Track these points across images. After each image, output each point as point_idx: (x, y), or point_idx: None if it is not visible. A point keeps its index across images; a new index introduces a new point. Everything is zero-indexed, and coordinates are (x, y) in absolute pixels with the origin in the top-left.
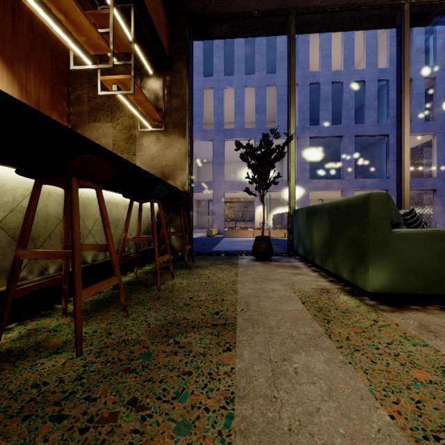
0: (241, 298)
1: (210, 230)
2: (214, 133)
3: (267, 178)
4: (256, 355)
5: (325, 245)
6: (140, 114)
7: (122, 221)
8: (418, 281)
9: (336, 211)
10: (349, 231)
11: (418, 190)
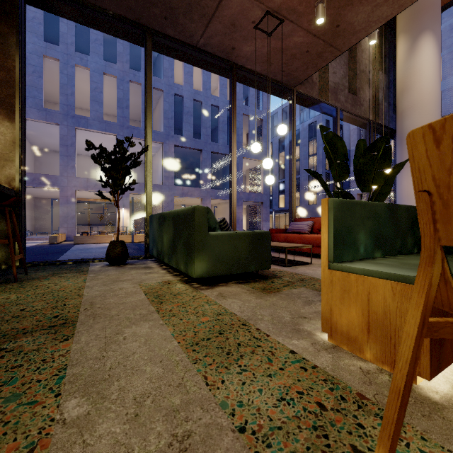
0: (86, 300)
1: (54, 236)
2: (61, 117)
3: (122, 183)
4: (93, 337)
5: (171, 246)
6: None
7: None
8: (223, 267)
9: (177, 218)
10: (184, 234)
11: (253, 202)
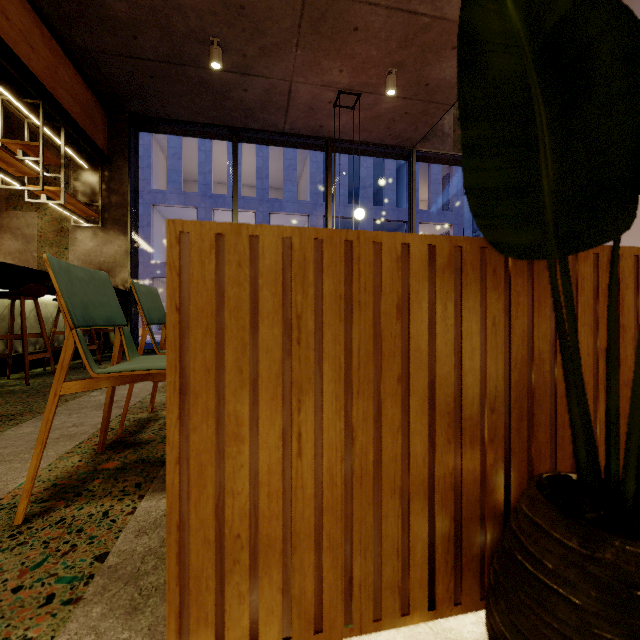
0: None
1: None
2: (199, 199)
3: None
4: None
5: None
6: (72, 214)
7: (52, 319)
8: None
9: None
10: None
11: None
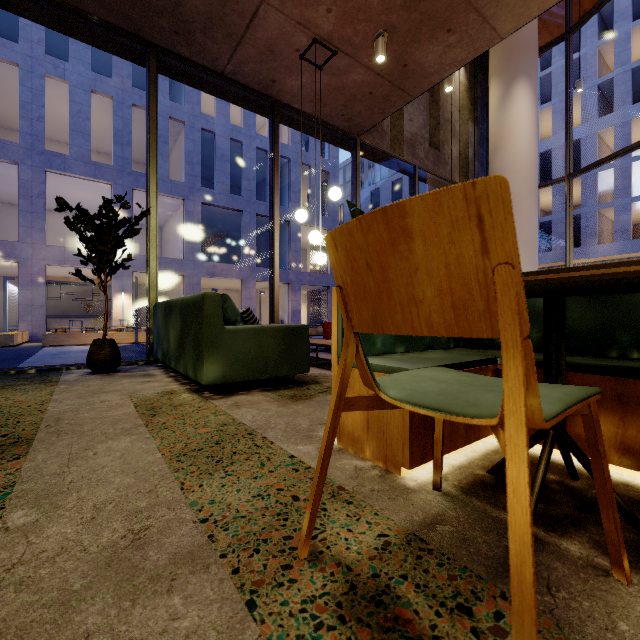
0: (51, 416)
1: (10, 335)
2: (22, 152)
3: (111, 259)
4: (54, 454)
5: (178, 346)
6: None
7: None
8: (244, 370)
9: (186, 308)
10: (193, 329)
11: (316, 285)
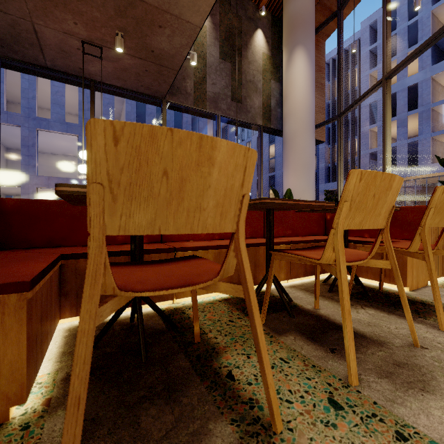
0: None
1: None
2: (22, 119)
3: None
4: None
5: None
6: None
7: None
8: None
9: None
10: None
11: None
